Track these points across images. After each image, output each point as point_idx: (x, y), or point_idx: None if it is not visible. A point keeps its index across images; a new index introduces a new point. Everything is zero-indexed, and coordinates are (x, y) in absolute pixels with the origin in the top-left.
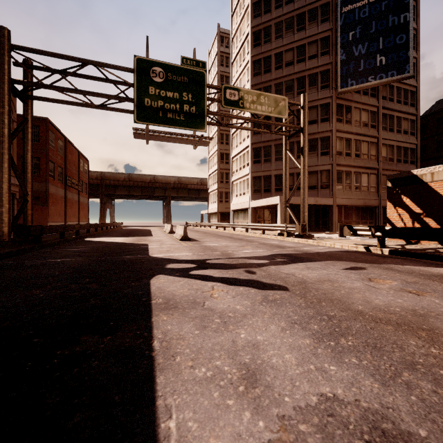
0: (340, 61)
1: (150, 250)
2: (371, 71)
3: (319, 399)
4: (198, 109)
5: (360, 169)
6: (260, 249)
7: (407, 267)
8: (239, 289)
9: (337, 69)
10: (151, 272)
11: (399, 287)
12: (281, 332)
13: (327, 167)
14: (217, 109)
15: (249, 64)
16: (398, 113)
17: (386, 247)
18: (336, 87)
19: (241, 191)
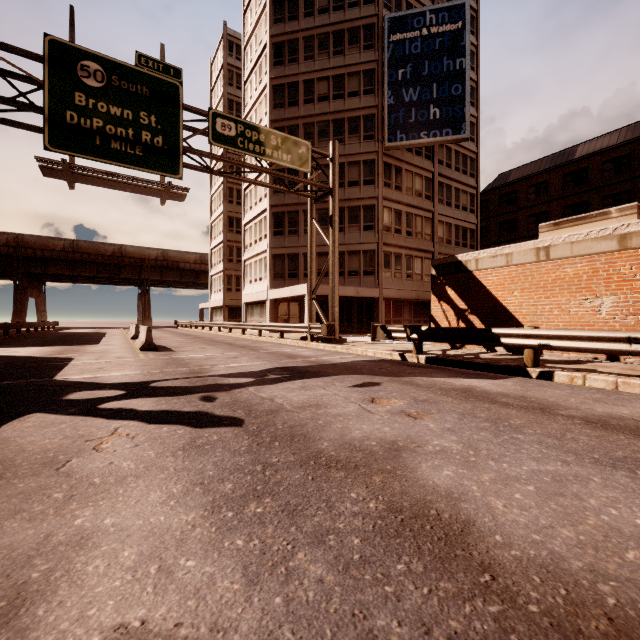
0: (388, 105)
1: (65, 369)
2: (424, 125)
3: (105, 639)
4: (167, 141)
5: (413, 252)
6: (258, 361)
7: (431, 380)
8: (161, 430)
9: (384, 116)
10: (23, 409)
11: (400, 409)
12: (160, 504)
13: (372, 247)
14: (222, 150)
15: (267, 89)
16: (456, 184)
17: (424, 353)
18: (382, 140)
19: (257, 275)
